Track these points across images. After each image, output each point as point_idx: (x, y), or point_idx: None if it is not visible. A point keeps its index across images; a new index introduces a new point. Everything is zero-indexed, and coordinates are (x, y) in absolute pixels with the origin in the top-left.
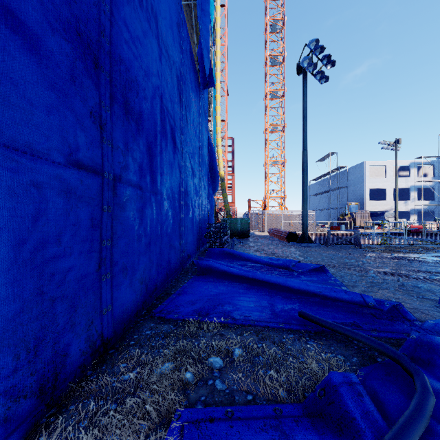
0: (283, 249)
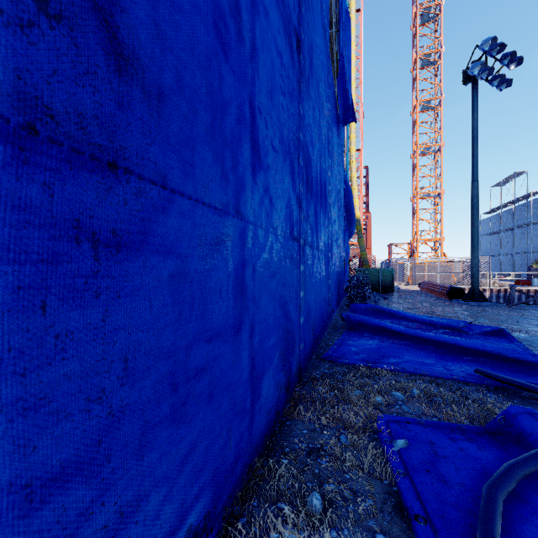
0: (444, 307)
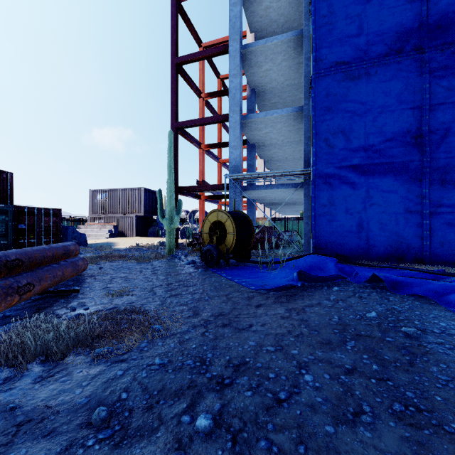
0: None
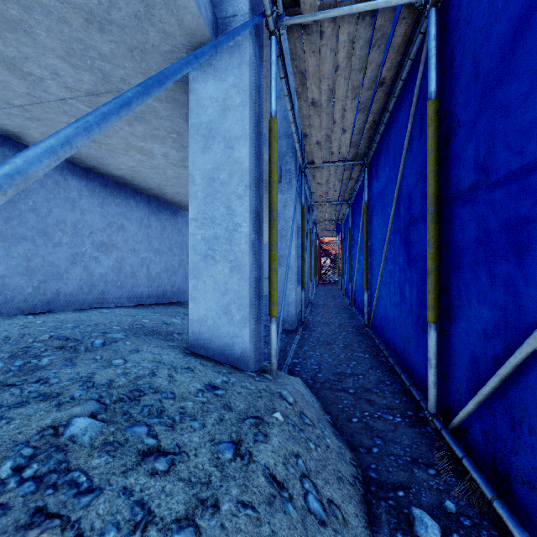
0: None
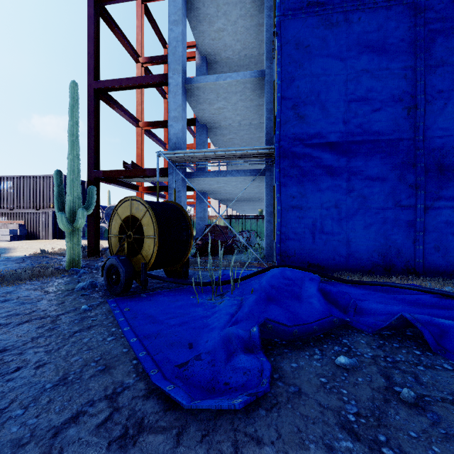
0: None
